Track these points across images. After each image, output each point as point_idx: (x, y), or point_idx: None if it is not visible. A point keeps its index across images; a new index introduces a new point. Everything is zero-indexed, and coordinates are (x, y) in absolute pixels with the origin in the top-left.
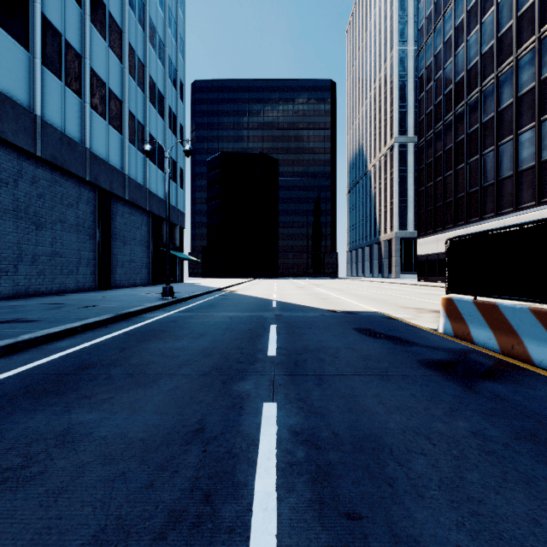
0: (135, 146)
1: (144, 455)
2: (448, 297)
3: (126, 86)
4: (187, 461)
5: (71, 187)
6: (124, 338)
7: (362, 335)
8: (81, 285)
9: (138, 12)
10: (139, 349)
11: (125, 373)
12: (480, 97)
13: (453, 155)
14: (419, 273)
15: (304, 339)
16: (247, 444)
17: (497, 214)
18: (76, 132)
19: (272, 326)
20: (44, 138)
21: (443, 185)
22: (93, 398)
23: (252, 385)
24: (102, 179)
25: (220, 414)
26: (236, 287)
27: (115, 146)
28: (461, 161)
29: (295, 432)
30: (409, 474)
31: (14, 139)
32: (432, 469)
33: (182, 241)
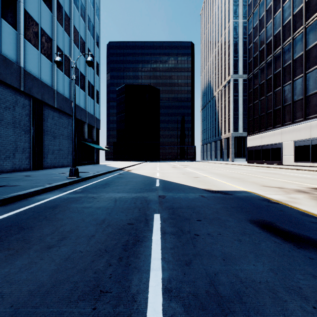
0: (62, 71)
1: None
2: None
3: (55, 29)
4: None
5: (8, 95)
6: None
7: (274, 238)
8: (17, 167)
9: None
10: None
11: None
12: (292, 43)
13: (272, 82)
14: (248, 158)
15: (202, 252)
16: None
17: (305, 118)
18: (12, 54)
19: (155, 217)
20: None
21: (265, 101)
22: None
23: None
24: (35, 91)
25: None
26: (132, 167)
27: (46, 69)
28: (278, 85)
29: None
30: None
31: None
32: None
33: (98, 137)
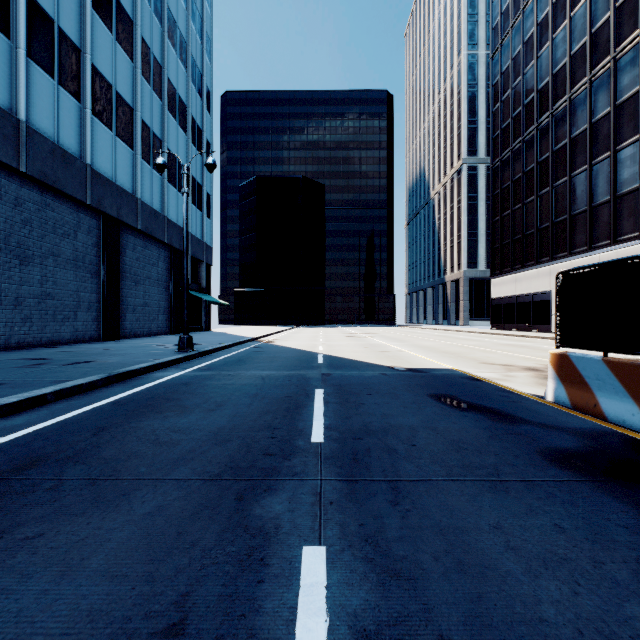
0: (150, 164)
1: None
2: (561, 353)
3: (138, 90)
4: None
5: (67, 212)
6: (109, 410)
7: (443, 405)
8: (80, 335)
9: (154, 1)
10: (124, 431)
11: (84, 478)
12: (569, 107)
13: (535, 177)
14: (493, 319)
15: (363, 413)
16: None
17: (590, 247)
18: (73, 144)
19: (317, 392)
20: (30, 149)
21: (523, 213)
22: (7, 536)
23: (285, 503)
24: (108, 203)
25: (222, 578)
26: (273, 337)
27: (125, 163)
28: (545, 184)
29: (364, 633)
30: None
31: None
32: None
33: (209, 281)
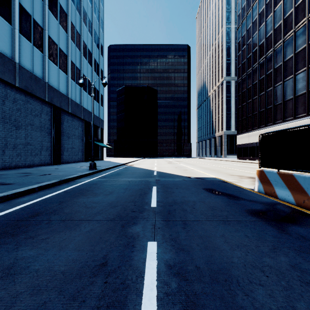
0: (75, 81)
1: (62, 286)
2: (260, 170)
3: (69, 47)
4: (92, 292)
5: (37, 105)
6: (63, 194)
7: (209, 193)
8: (43, 162)
9: (77, 4)
10: (71, 203)
11: (59, 219)
12: (273, 54)
13: (258, 87)
14: (238, 154)
15: (173, 196)
16: (136, 276)
17: (283, 120)
18: (40, 73)
19: (153, 187)
20: (20, 75)
21: (252, 104)
22: (35, 238)
23: (141, 228)
24: (55, 100)
25: (118, 250)
26: (133, 163)
27: (63, 81)
28: (262, 90)
29: (169, 265)
30: (254, 304)
31: (2, 76)
32: (270, 299)
33: (102, 136)
